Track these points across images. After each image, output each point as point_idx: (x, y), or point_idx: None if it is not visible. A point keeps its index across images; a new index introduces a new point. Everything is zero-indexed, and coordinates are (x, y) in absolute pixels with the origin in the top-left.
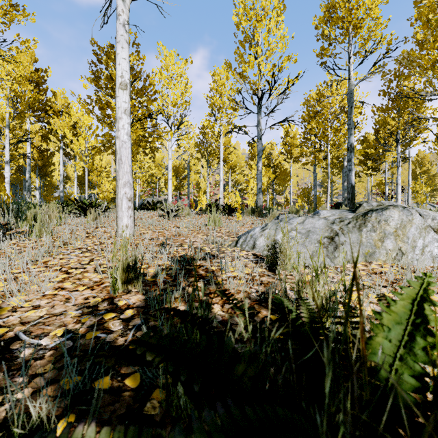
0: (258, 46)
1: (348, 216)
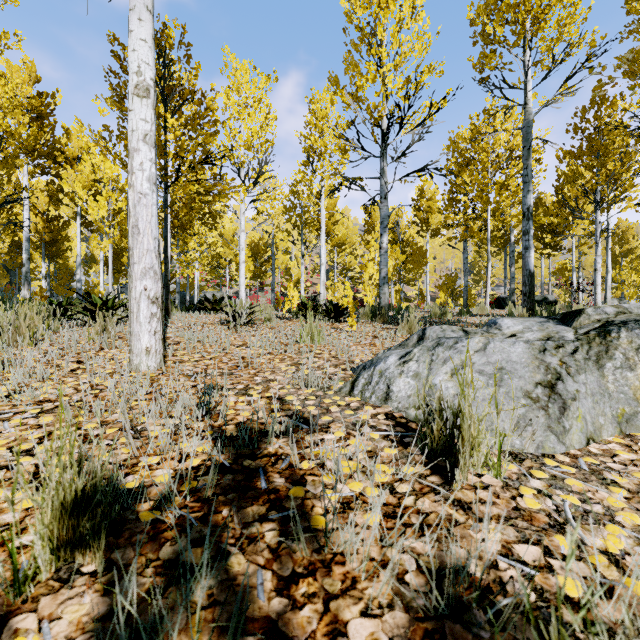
0: (382, 47)
1: (565, 334)
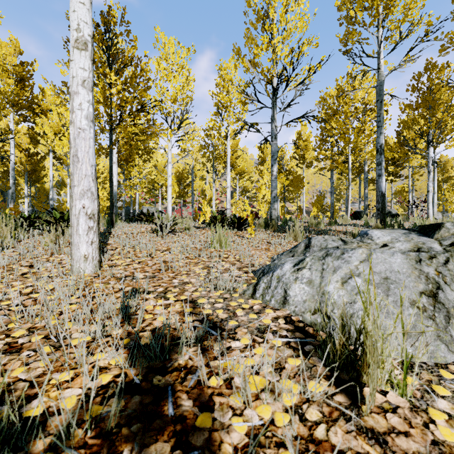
0: (273, 24)
1: (432, 245)
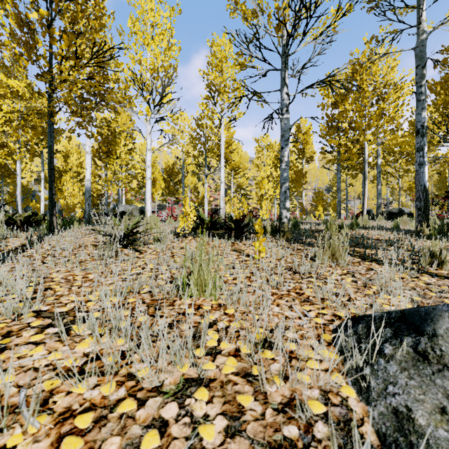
0: None
1: None
